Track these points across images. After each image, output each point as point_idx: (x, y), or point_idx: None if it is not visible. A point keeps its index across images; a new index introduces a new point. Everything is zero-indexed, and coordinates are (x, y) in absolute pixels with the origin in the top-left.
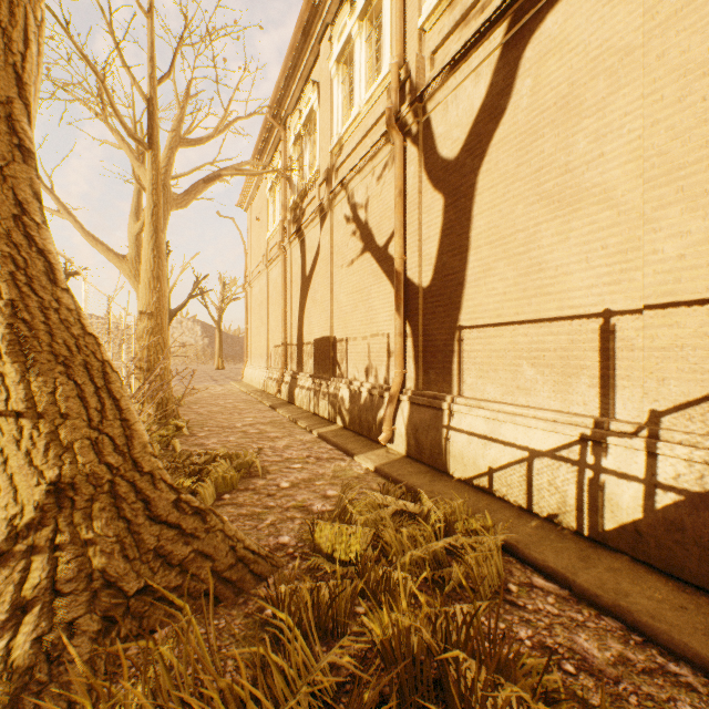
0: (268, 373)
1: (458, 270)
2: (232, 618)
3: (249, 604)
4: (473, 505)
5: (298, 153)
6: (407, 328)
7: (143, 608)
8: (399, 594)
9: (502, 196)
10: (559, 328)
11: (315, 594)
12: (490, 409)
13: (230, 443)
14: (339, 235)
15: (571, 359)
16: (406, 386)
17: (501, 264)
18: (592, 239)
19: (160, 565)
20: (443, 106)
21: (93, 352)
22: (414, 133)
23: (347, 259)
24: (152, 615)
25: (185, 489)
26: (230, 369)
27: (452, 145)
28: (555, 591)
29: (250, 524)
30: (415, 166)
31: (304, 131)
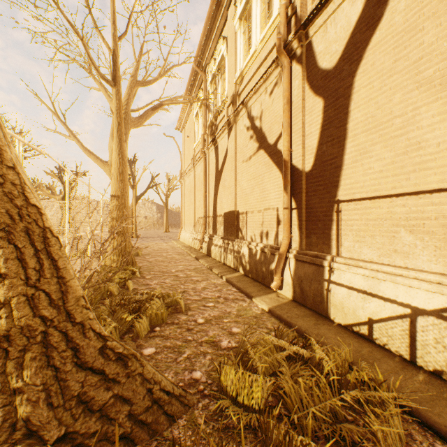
0: (194, 235)
1: (336, 156)
2: None
3: None
4: (357, 352)
5: (213, 89)
6: (292, 203)
7: None
8: None
9: (378, 90)
10: (442, 198)
11: None
12: (368, 268)
13: (166, 284)
14: (241, 140)
15: None
16: (291, 246)
17: (377, 147)
18: None
19: (81, 411)
20: (323, 29)
21: (35, 220)
22: (298, 54)
23: (246, 156)
24: None
25: (127, 322)
26: (173, 232)
27: (331, 57)
28: None
29: (171, 357)
30: (299, 80)
31: (217, 72)
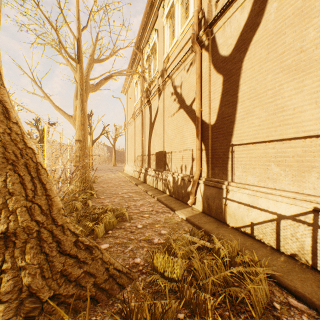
0: (135, 168)
1: (231, 114)
2: (103, 316)
3: (115, 305)
4: (243, 244)
5: (148, 65)
6: (202, 146)
7: (51, 309)
8: (204, 307)
9: (258, 71)
10: (296, 144)
11: (152, 307)
12: (251, 189)
13: (115, 202)
14: (167, 101)
15: (304, 162)
16: (201, 175)
17: (257, 109)
18: (319, 90)
19: (63, 281)
20: (222, 28)
21: (31, 158)
22: (206, 45)
23: (171, 113)
24: (57, 312)
25: (89, 227)
26: (119, 166)
27: (227, 48)
28: (306, 310)
29: (120, 249)
30: (207, 62)
31: (150, 54)
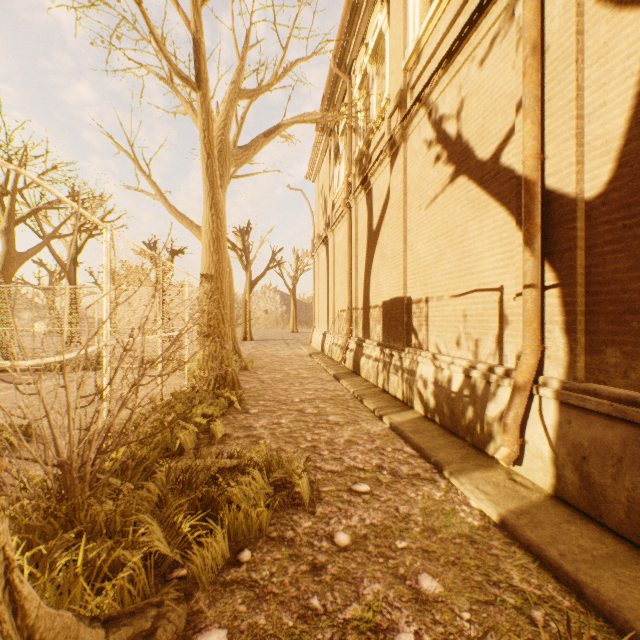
0: (333, 339)
1: None
2: None
3: None
4: None
5: (364, 98)
6: (545, 274)
7: None
8: None
9: None
10: None
11: None
12: None
13: (281, 429)
14: (415, 168)
15: None
16: (542, 370)
17: None
18: None
19: None
20: None
21: None
22: None
23: (427, 196)
24: None
25: (180, 537)
26: (303, 333)
27: None
28: None
29: None
30: None
31: (370, 66)
